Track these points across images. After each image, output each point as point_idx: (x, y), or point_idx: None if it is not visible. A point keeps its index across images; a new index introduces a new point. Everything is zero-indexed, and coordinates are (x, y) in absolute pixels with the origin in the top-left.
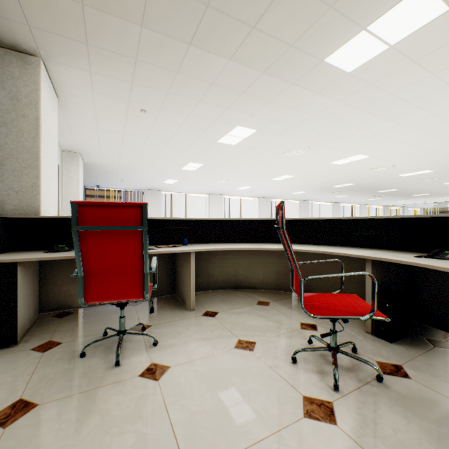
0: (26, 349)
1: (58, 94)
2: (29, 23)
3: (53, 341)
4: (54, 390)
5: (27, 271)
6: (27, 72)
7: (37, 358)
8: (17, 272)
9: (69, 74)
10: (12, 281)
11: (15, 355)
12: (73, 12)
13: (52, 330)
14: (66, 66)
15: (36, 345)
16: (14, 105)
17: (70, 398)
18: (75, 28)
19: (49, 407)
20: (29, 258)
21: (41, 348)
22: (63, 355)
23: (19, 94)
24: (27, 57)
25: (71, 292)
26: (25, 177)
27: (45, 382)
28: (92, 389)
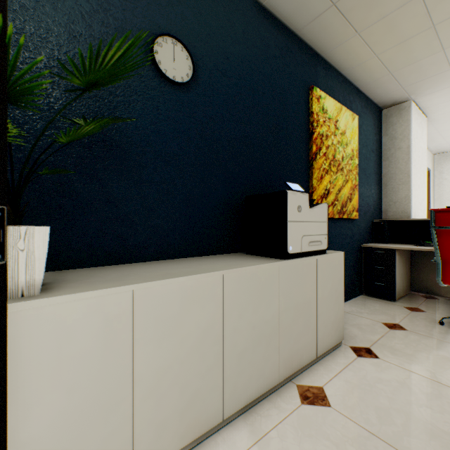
0: (400, 305)
1: (426, 114)
2: (402, 86)
3: (418, 308)
4: (416, 329)
5: (400, 256)
6: (401, 116)
7: (407, 312)
8: (394, 255)
9: (434, 97)
10: (392, 260)
11: (394, 306)
12: (434, 60)
13: (418, 303)
14: (431, 93)
15: (406, 306)
16: (392, 143)
17: (427, 337)
18: (437, 67)
19: (413, 334)
20: (402, 247)
21: (409, 308)
22: (425, 317)
23: (395, 134)
24: (400, 106)
25: (435, 281)
26: (399, 192)
27: (411, 324)
28: (444, 341)
